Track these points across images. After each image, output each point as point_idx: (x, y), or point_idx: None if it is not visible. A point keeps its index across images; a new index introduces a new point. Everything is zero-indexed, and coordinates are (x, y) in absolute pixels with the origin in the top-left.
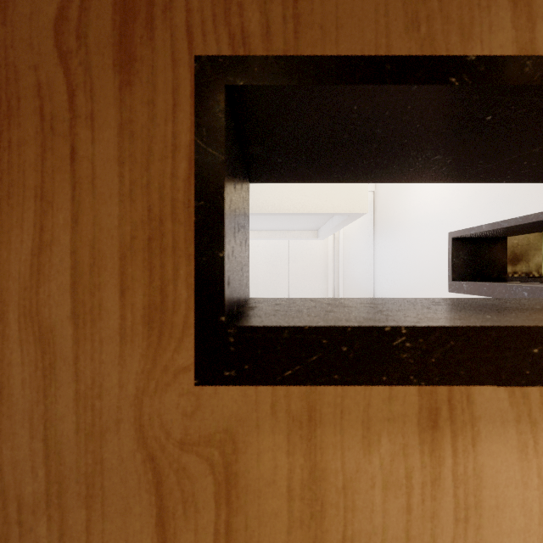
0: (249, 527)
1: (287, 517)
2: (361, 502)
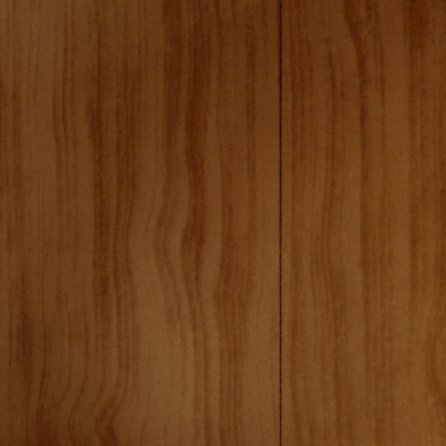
0: None
1: None
2: None
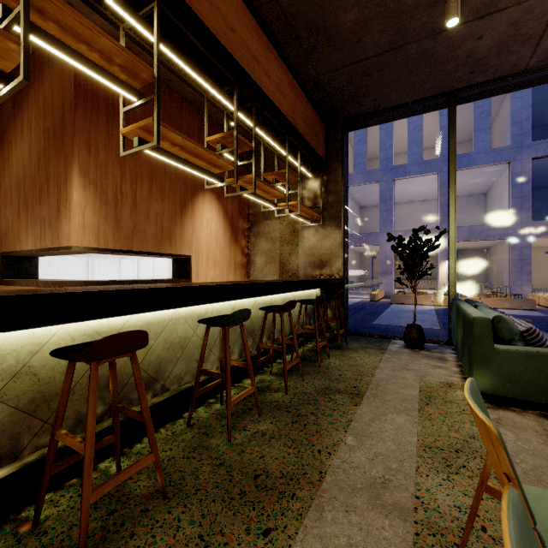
0: None
1: None
2: None
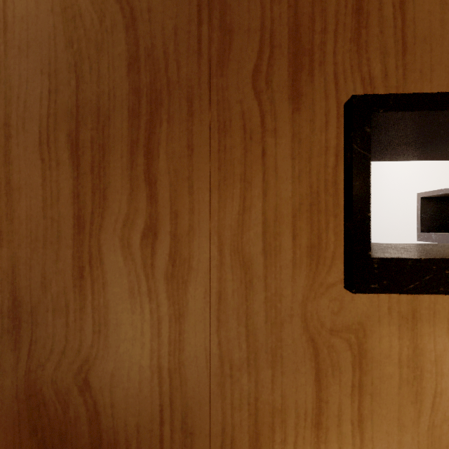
0: (374, 383)
1: (398, 378)
2: (447, 370)
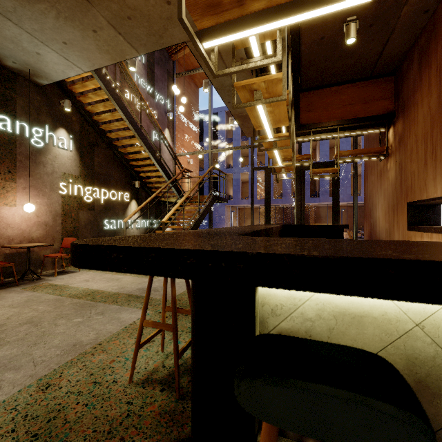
0: None
1: None
2: None
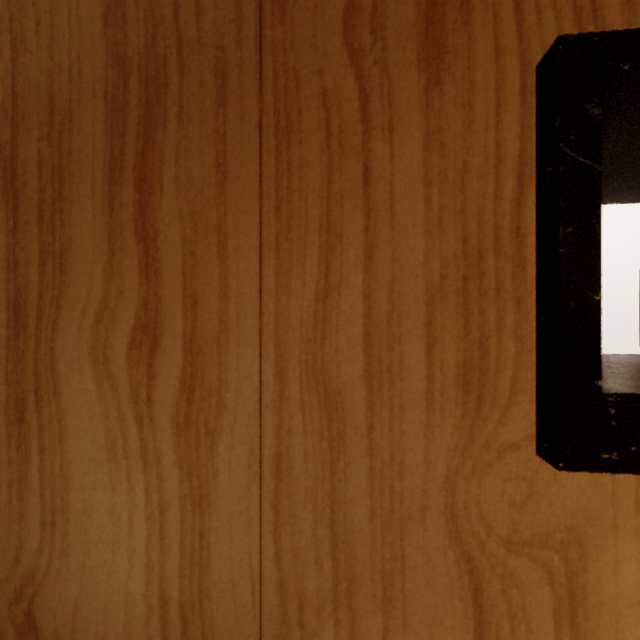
0: None
1: None
2: None
